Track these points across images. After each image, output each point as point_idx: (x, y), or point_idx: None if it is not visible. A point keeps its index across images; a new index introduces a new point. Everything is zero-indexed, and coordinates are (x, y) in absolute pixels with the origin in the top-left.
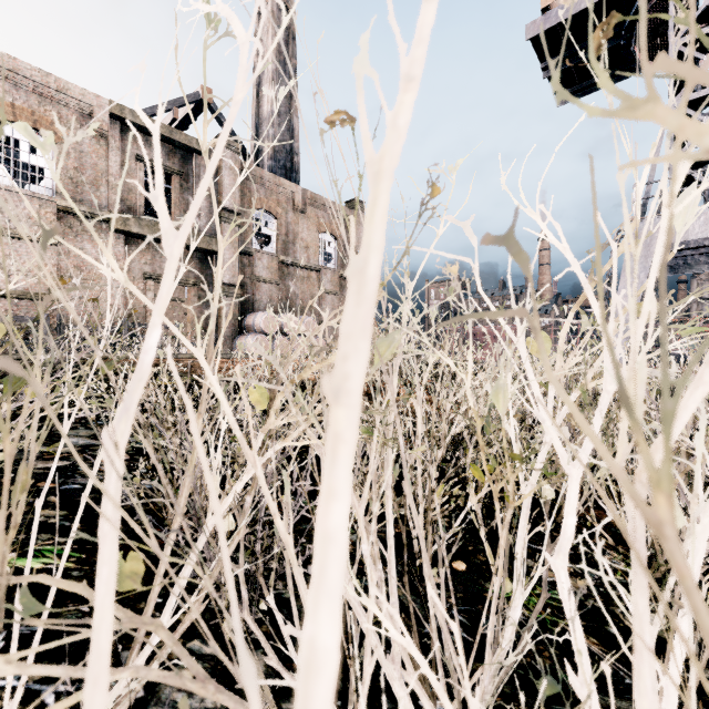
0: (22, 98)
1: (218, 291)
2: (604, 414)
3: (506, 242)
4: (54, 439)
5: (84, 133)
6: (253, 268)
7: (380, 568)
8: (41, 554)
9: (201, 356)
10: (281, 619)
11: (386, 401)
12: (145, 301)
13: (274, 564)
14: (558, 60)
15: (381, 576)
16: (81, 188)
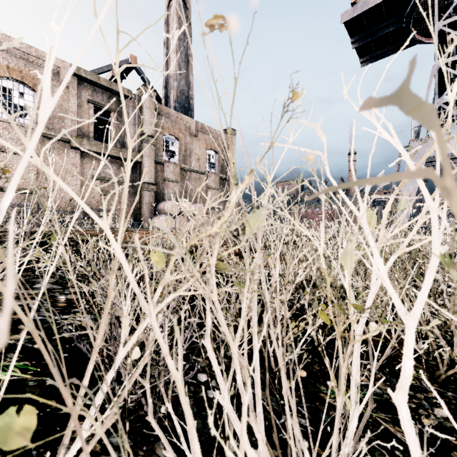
0: (14, 62)
1: (128, 179)
2: (434, 274)
3: (397, 99)
4: (28, 284)
5: (9, 44)
6: (163, 172)
7: (250, 392)
8: (8, 368)
9: (106, 227)
10: (176, 420)
11: (254, 262)
12: (58, 182)
13: (172, 378)
14: (362, 36)
15: (251, 398)
16: (52, 121)
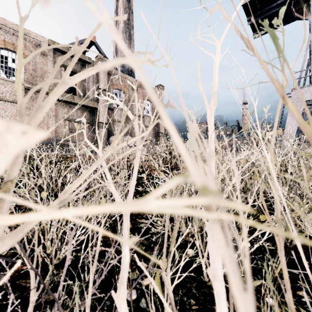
0: (8, 37)
1: None
2: None
3: None
4: None
5: None
6: (113, 115)
7: None
8: None
9: None
10: None
11: None
12: None
13: None
14: (255, 15)
15: None
16: (35, 79)
